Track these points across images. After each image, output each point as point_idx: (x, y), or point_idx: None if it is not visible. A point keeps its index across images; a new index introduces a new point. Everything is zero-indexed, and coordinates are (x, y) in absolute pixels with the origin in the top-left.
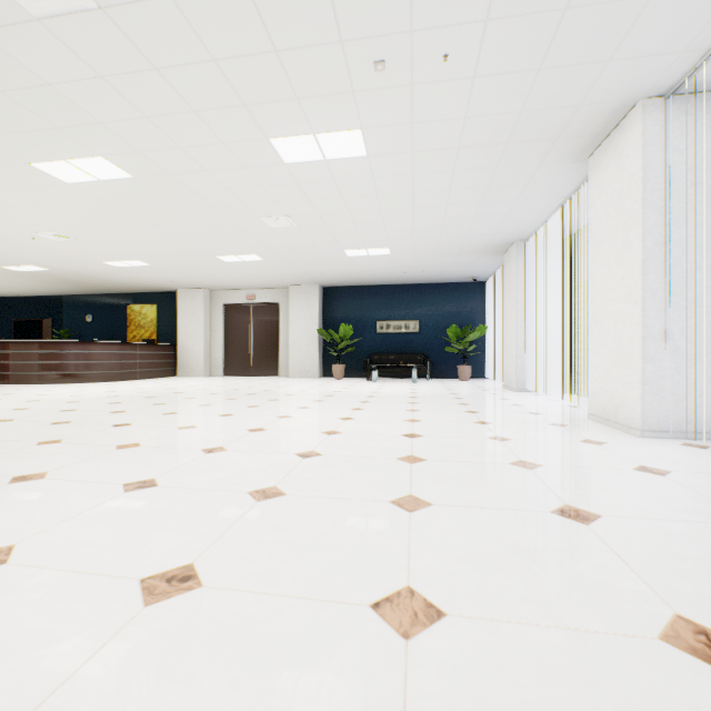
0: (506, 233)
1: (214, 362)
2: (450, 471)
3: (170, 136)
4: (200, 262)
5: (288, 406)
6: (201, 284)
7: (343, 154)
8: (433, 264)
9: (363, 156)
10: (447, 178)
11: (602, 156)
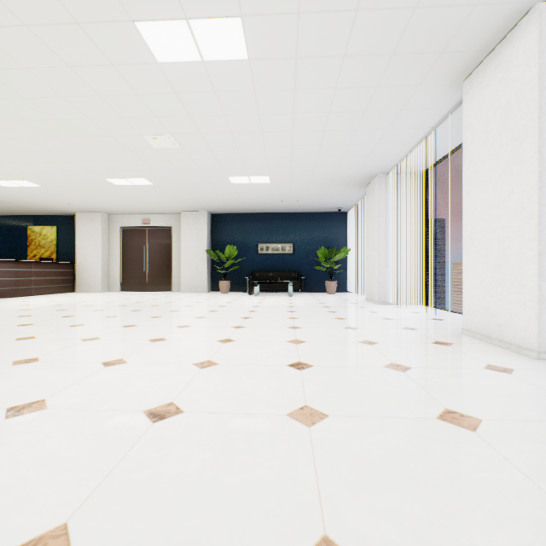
0: (371, 165)
1: (112, 279)
2: (369, 444)
3: (5, 3)
4: (91, 185)
5: (167, 324)
6: (98, 208)
7: (222, 55)
8: (307, 194)
9: (244, 59)
10: (328, 97)
11: (482, 75)
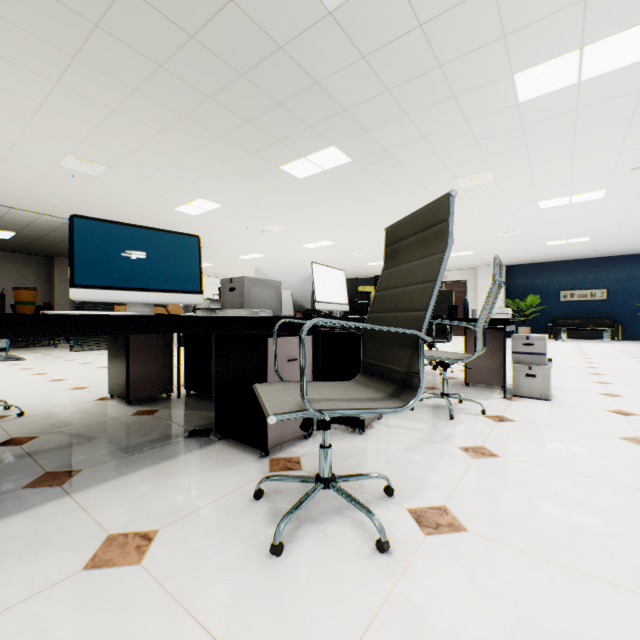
0: None
1: None
2: None
3: (479, 209)
4: None
5: None
6: None
7: (584, 200)
8: (629, 243)
9: (599, 198)
10: None
11: None
